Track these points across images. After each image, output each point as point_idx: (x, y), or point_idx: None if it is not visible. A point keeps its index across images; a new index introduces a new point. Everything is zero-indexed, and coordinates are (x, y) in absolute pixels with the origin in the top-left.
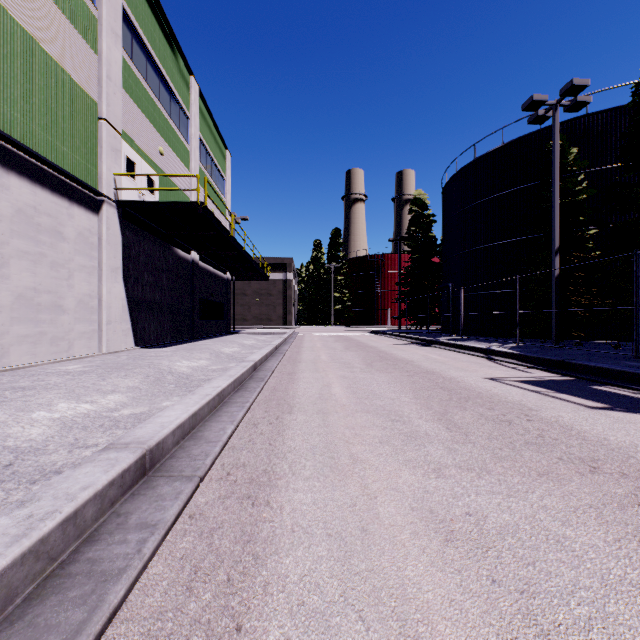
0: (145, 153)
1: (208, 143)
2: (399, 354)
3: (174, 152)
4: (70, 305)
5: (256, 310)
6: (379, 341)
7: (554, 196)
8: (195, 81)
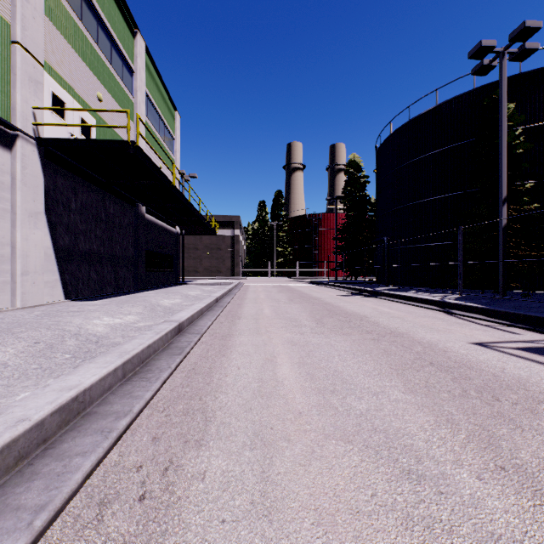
0: (79, 95)
1: (156, 100)
2: (347, 307)
3: (116, 101)
4: None
5: (207, 263)
6: (321, 292)
7: (501, 145)
8: (140, 35)
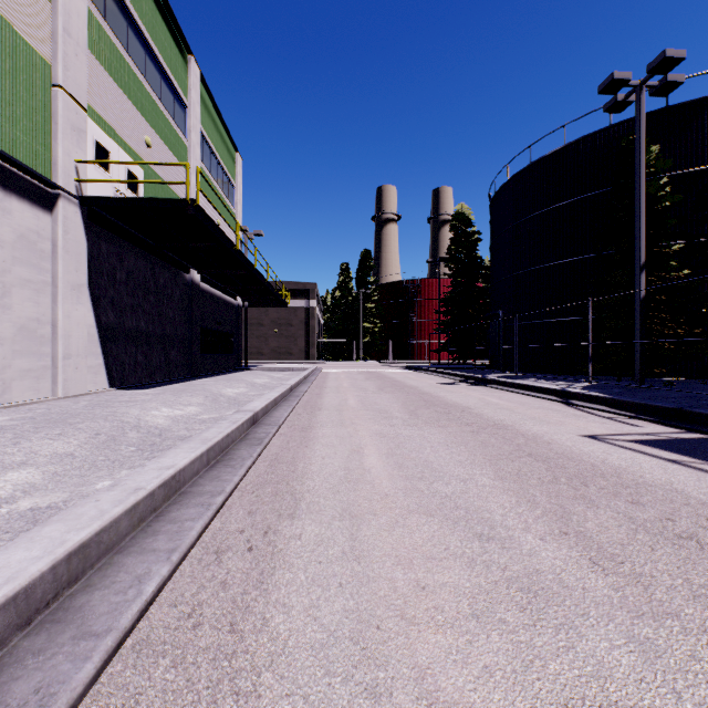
0: (124, 141)
1: (213, 141)
2: (448, 397)
3: (166, 145)
4: (5, 333)
5: (274, 342)
6: (419, 379)
7: (638, 199)
8: (195, 62)
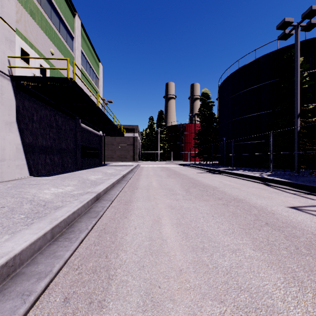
0: (38, 50)
1: (87, 56)
2: (203, 180)
3: (62, 55)
4: None
5: (119, 153)
6: (186, 170)
7: (296, 82)
8: (78, 16)
